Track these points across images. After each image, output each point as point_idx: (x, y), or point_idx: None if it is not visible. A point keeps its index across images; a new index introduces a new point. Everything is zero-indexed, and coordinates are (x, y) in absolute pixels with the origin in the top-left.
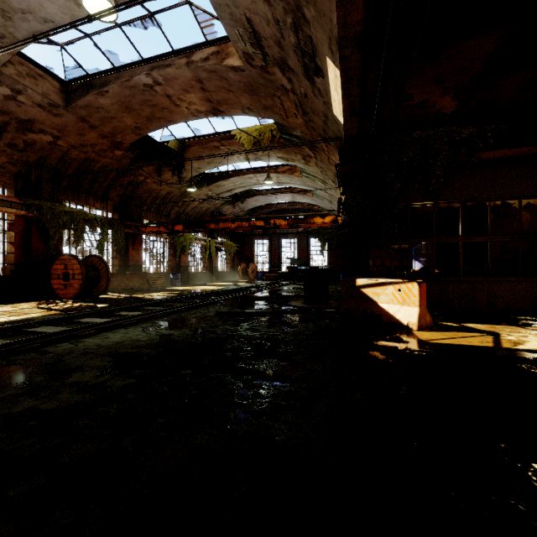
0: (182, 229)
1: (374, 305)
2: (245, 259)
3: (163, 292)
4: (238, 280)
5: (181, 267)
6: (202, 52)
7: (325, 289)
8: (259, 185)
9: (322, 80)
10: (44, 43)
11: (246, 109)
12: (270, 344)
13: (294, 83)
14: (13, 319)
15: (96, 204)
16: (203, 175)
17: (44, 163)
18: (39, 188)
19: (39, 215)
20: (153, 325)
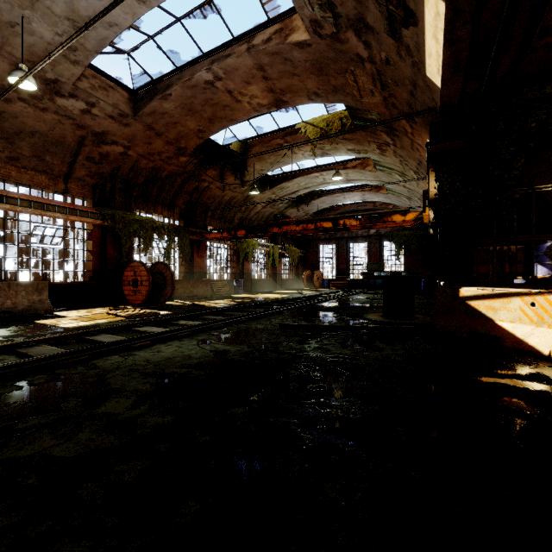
0: (244, 234)
1: (489, 324)
2: (310, 266)
3: (225, 299)
4: (303, 288)
5: (244, 274)
6: (264, 33)
7: (411, 300)
8: (326, 184)
9: (413, 31)
10: (113, 53)
11: (312, 95)
12: (348, 373)
13: (373, 47)
14: (82, 324)
15: (163, 212)
16: (265, 172)
17: (117, 174)
18: (113, 198)
19: (113, 224)
20: (209, 338)
